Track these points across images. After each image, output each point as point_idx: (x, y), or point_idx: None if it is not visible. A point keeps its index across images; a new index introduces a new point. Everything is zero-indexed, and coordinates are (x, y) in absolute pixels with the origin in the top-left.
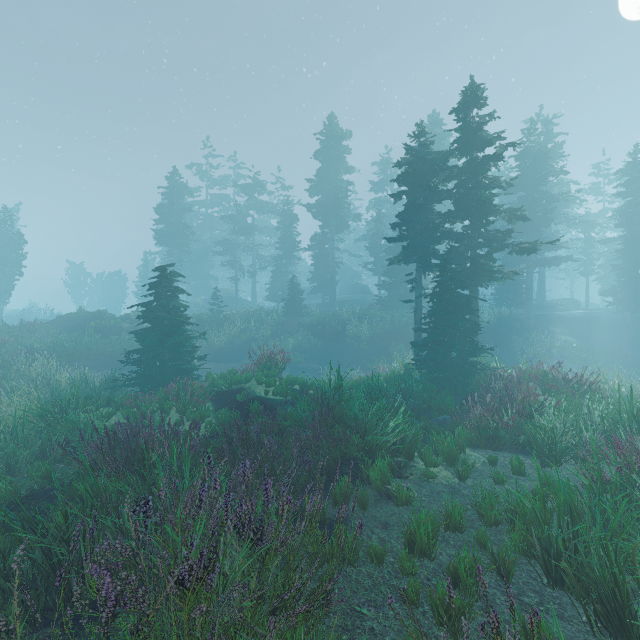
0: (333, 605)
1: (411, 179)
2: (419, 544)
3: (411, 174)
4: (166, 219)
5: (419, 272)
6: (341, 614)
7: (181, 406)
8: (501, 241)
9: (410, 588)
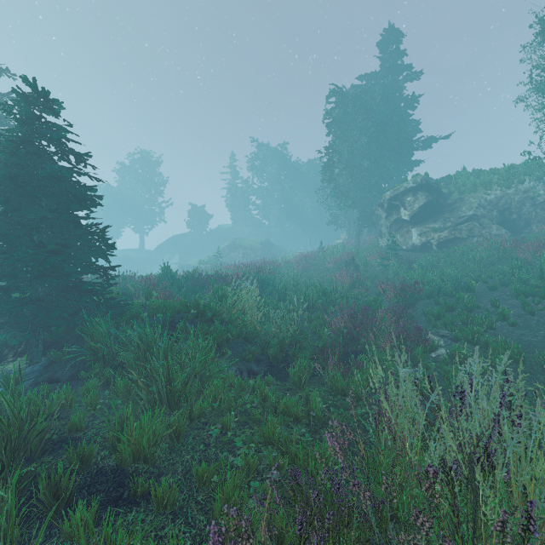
0: None
1: None
2: None
3: None
4: None
5: None
6: None
7: None
8: None
9: None
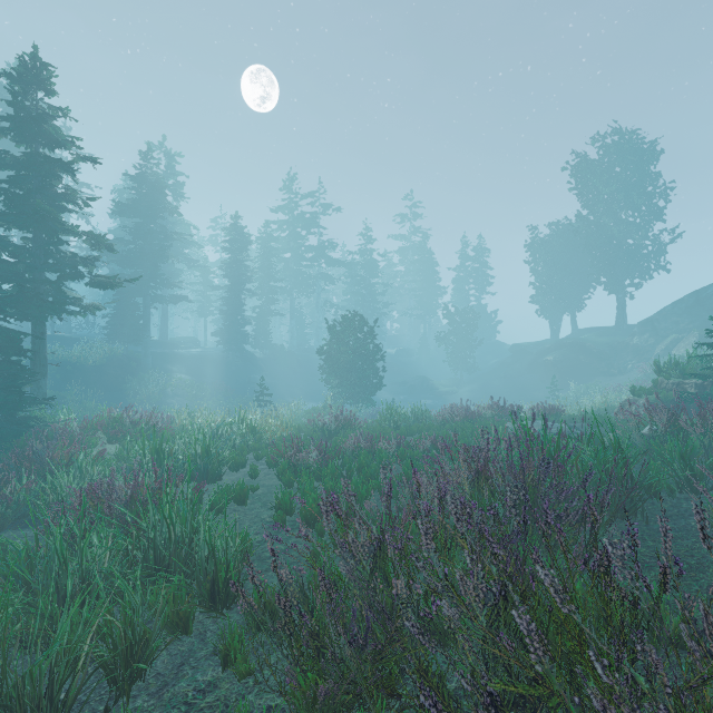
0: None
1: None
2: None
3: None
4: None
5: None
6: None
7: None
8: (75, 268)
9: None
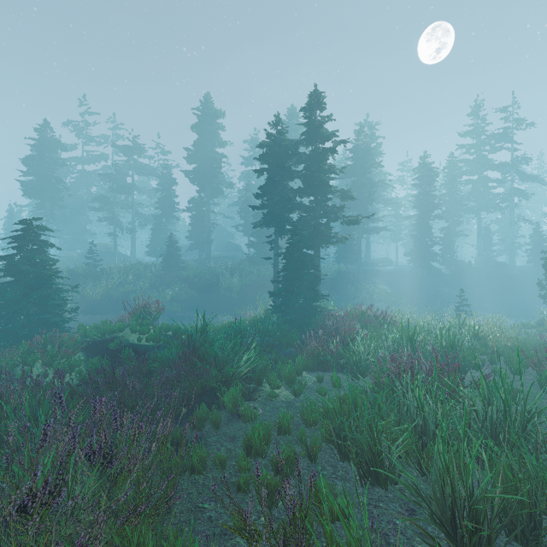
0: (172, 502)
1: (271, 159)
2: (255, 447)
3: (271, 155)
4: (35, 171)
5: (277, 235)
6: (186, 512)
7: (47, 358)
8: (336, 214)
9: (242, 480)
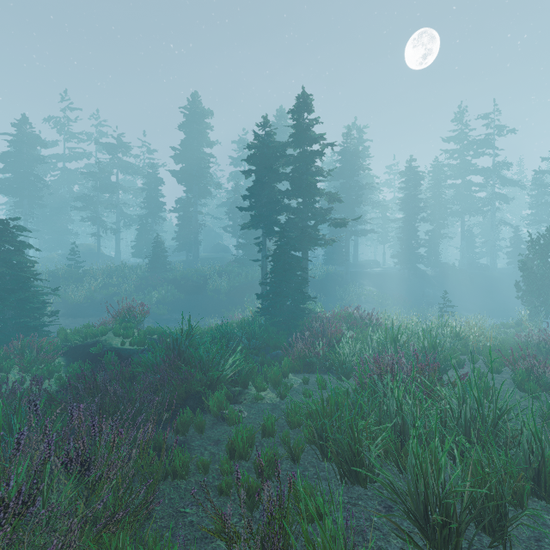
0: (151, 508)
1: (259, 160)
2: (238, 450)
3: (258, 156)
4: (13, 168)
5: (265, 237)
6: (167, 517)
7: (25, 364)
8: (323, 216)
9: (224, 483)
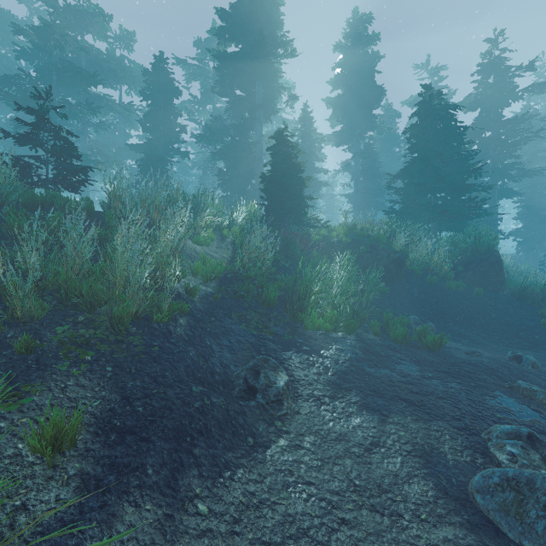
0: None
1: None
2: None
3: None
4: None
5: None
6: None
7: None
8: None
9: None
